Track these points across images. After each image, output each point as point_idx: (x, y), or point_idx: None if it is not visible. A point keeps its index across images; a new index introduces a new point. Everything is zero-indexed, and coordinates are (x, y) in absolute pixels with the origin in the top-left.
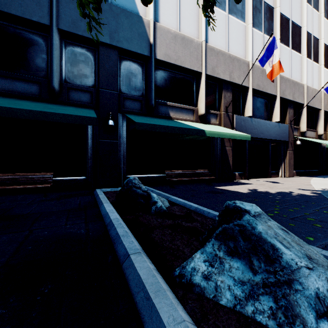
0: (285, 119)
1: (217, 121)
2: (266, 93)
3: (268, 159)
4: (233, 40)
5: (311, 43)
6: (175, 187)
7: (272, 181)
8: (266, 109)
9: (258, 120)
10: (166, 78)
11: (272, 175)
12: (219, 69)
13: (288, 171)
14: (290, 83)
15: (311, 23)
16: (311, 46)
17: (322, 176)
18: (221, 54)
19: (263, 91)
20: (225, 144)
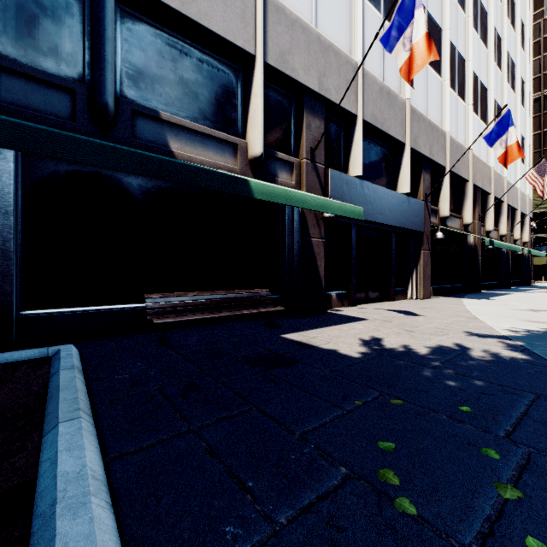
0: (417, 192)
1: (293, 178)
2: (388, 134)
3: (390, 264)
4: (327, 9)
5: (455, 63)
6: (167, 343)
7: (401, 309)
8: (387, 168)
9: (374, 186)
10: (162, 51)
11: (397, 295)
12: (297, 60)
13: (423, 288)
14: (426, 126)
15: (456, 29)
16: (455, 69)
17: (472, 296)
18: (301, 28)
19: (382, 130)
20: (310, 231)
